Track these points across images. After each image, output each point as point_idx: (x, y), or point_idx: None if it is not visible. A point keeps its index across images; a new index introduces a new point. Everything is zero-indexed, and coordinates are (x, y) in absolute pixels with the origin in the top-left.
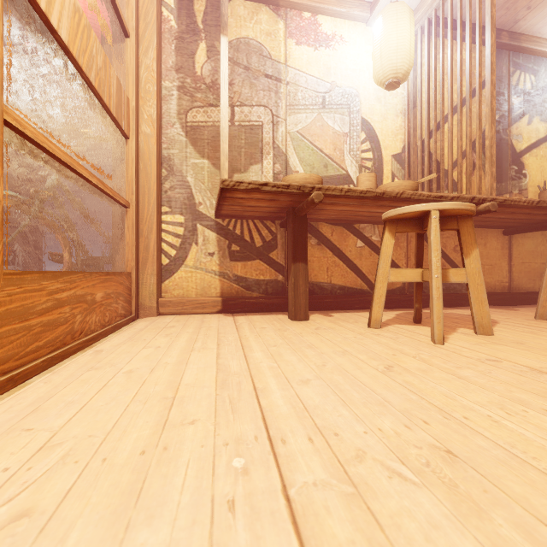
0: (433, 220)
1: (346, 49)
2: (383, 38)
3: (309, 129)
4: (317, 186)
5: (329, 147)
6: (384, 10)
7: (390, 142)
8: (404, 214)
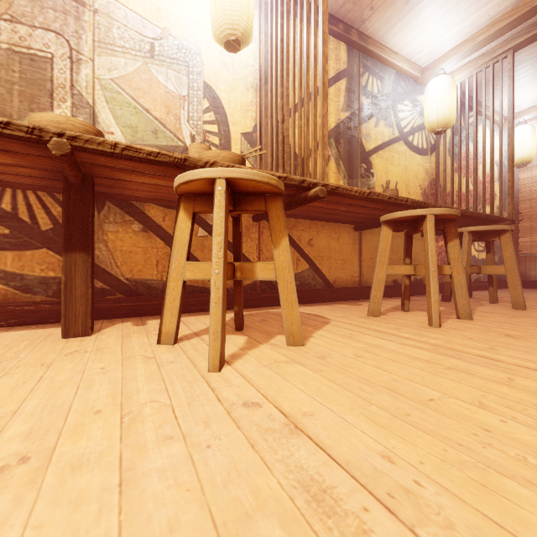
0: (218, 192)
1: None
2: None
3: (131, 80)
4: (69, 133)
5: (160, 109)
6: None
7: (239, 117)
8: (188, 183)
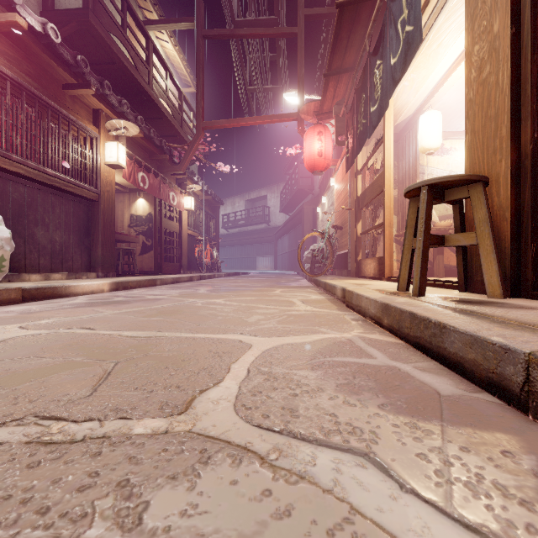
0: None
1: (457, 153)
2: None
3: None
4: (451, 228)
5: None
6: None
7: None
8: None
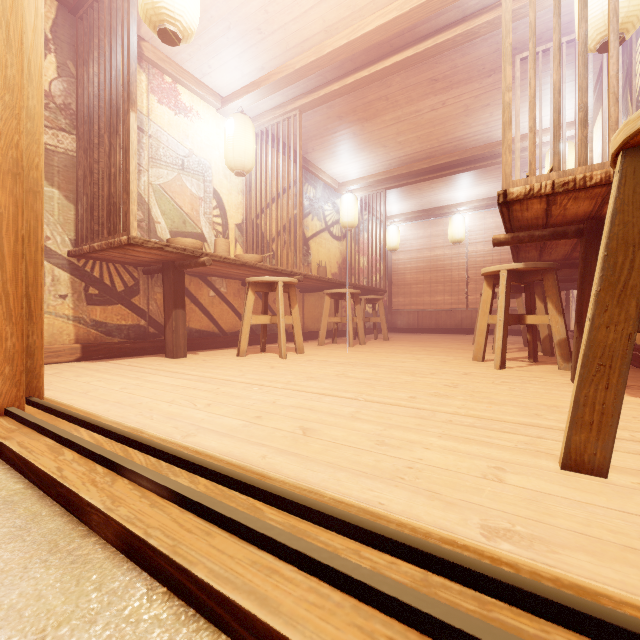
0: (280, 287)
1: (202, 124)
2: (235, 137)
3: (171, 186)
4: (205, 252)
5: (188, 206)
6: (236, 116)
7: (234, 213)
8: (264, 281)
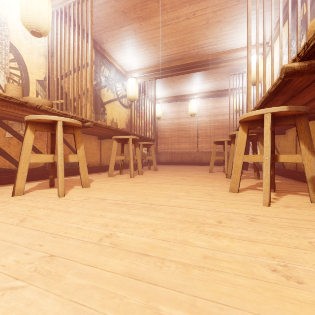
0: (59, 126)
1: None
2: None
3: None
4: None
5: None
6: None
7: (35, 70)
8: (41, 119)
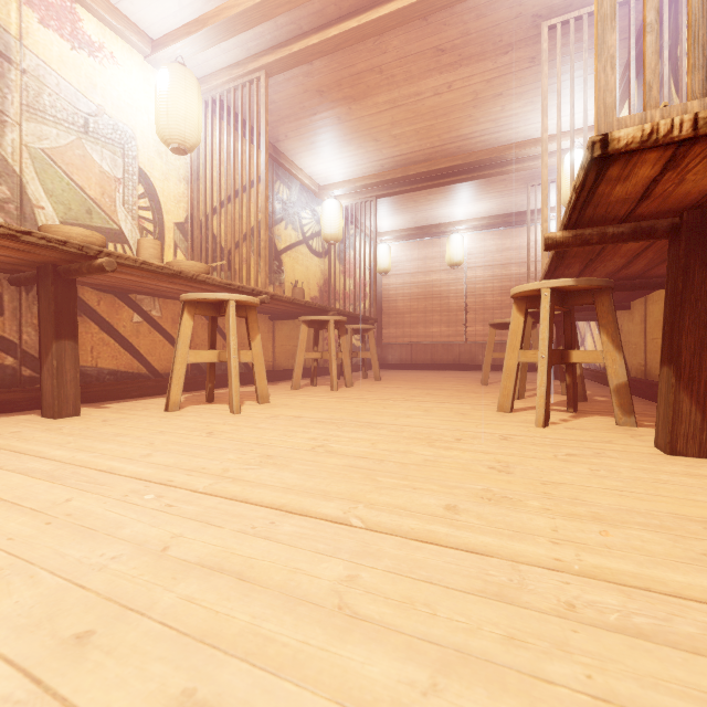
0: (231, 308)
1: (119, 73)
2: (170, 95)
3: (64, 154)
4: (106, 251)
5: (95, 188)
6: (171, 66)
7: (172, 207)
8: (206, 299)
